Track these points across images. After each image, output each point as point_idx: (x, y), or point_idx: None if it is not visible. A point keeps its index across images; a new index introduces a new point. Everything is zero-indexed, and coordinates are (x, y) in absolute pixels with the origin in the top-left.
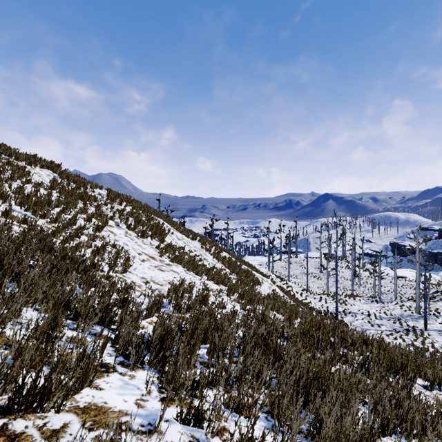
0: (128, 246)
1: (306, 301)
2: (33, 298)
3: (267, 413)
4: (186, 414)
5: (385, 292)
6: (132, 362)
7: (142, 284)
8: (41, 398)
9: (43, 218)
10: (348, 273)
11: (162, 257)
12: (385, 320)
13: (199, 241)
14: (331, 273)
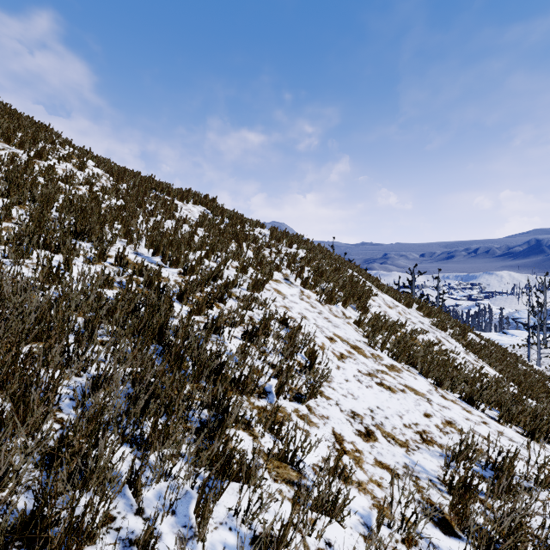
0: (308, 321)
1: None
2: None
3: None
4: None
5: None
6: None
7: (359, 443)
8: None
9: (175, 267)
10: None
11: (374, 348)
12: None
13: (418, 309)
14: None
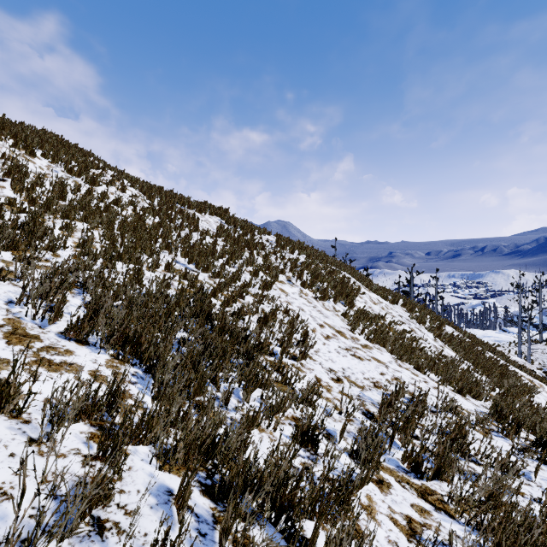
0: (305, 313)
1: None
2: (155, 429)
3: None
4: None
5: None
6: None
7: (331, 383)
8: None
9: (205, 272)
10: None
11: (354, 333)
12: None
13: (402, 306)
14: None
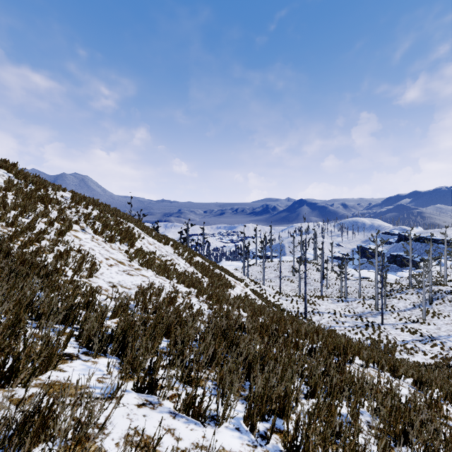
0: (95, 251)
1: (278, 303)
2: None
3: (216, 385)
4: (142, 384)
5: (350, 292)
6: (95, 350)
7: (109, 288)
8: (9, 375)
9: None
10: (318, 275)
11: (131, 262)
12: (348, 318)
13: (171, 246)
14: (303, 275)
